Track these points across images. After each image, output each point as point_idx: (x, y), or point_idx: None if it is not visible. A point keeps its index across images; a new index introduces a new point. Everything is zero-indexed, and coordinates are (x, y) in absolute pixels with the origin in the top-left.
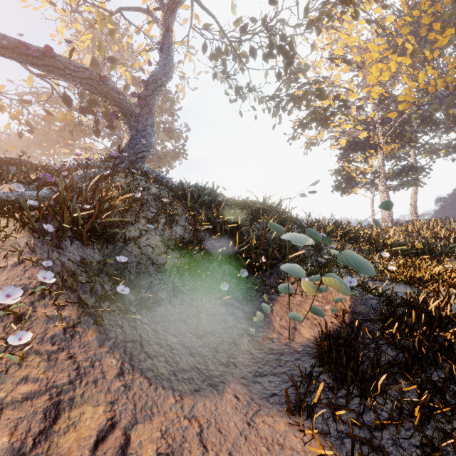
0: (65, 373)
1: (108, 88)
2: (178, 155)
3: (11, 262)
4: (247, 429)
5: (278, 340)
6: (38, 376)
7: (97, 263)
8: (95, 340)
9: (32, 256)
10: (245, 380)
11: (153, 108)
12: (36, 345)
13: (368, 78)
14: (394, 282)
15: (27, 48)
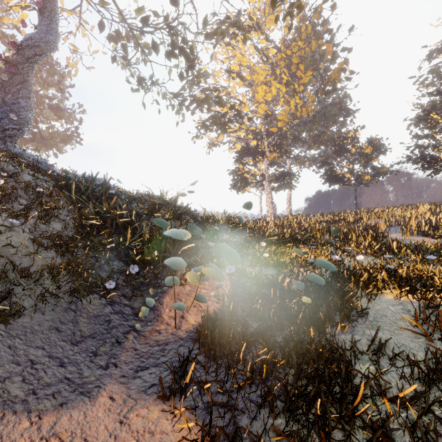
0: None
1: None
2: (70, 138)
3: None
4: (119, 428)
5: (166, 330)
6: None
7: None
8: None
9: None
10: (124, 378)
11: (29, 79)
12: None
13: (256, 95)
14: (267, 266)
15: None
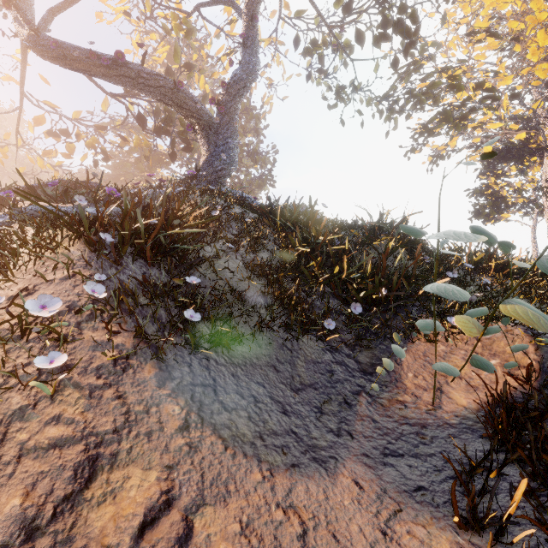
0: (110, 417)
1: (184, 97)
2: (264, 183)
3: (61, 275)
4: (382, 542)
5: (415, 405)
6: (73, 417)
7: (162, 284)
8: (153, 378)
9: (85, 271)
10: (369, 459)
11: (235, 117)
12: (77, 376)
13: (531, 50)
14: None
15: (98, 58)
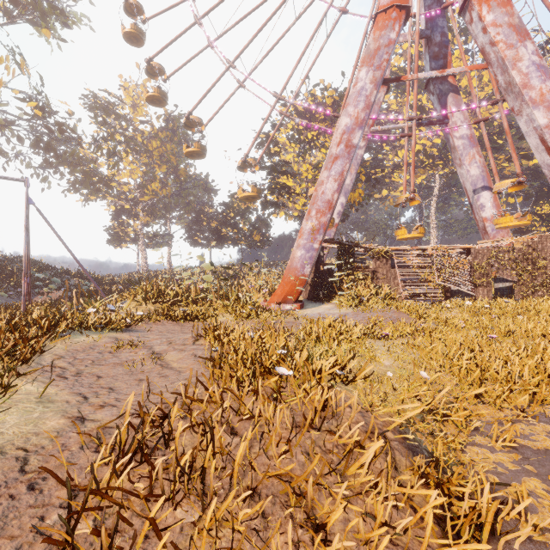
0: None
1: None
2: None
3: None
4: None
5: None
6: None
7: None
8: None
9: None
10: None
11: None
12: None
13: (121, 177)
14: None
15: None
